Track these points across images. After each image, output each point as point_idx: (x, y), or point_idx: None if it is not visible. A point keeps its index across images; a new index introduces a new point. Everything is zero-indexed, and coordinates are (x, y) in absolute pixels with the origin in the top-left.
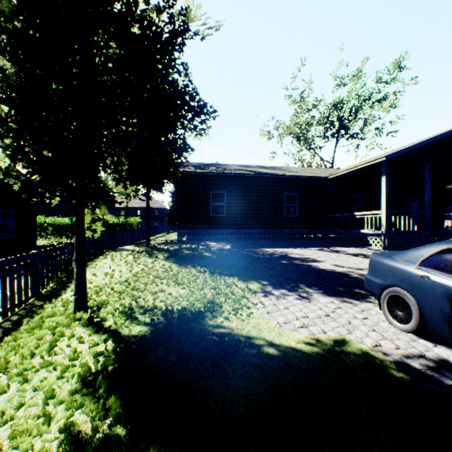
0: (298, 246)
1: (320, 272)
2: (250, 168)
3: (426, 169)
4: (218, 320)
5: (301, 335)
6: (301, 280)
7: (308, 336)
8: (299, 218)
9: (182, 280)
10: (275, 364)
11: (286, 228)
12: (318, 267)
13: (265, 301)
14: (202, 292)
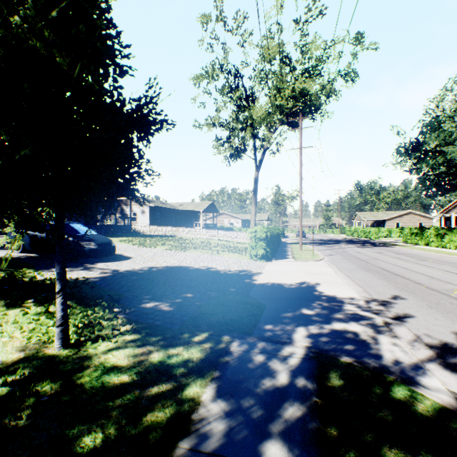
0: None
1: None
2: None
3: None
4: None
5: None
6: None
7: None
8: None
9: None
10: None
11: None
12: None
13: None
14: None
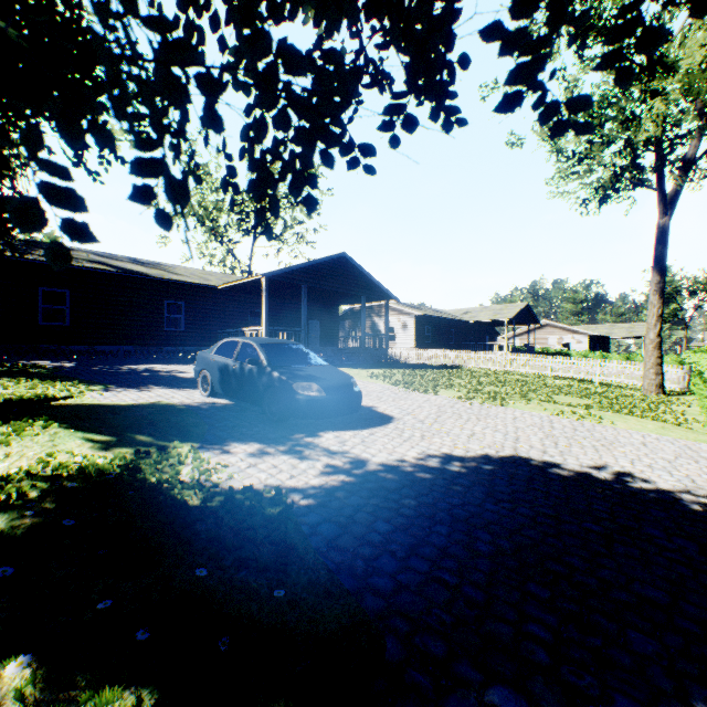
0: (175, 363)
1: (179, 379)
2: (114, 260)
3: (303, 290)
4: (52, 402)
5: (129, 402)
6: (154, 383)
7: (134, 403)
8: (186, 333)
9: (2, 385)
10: (96, 406)
11: (168, 345)
12: (181, 376)
13: (106, 394)
14: (32, 392)
